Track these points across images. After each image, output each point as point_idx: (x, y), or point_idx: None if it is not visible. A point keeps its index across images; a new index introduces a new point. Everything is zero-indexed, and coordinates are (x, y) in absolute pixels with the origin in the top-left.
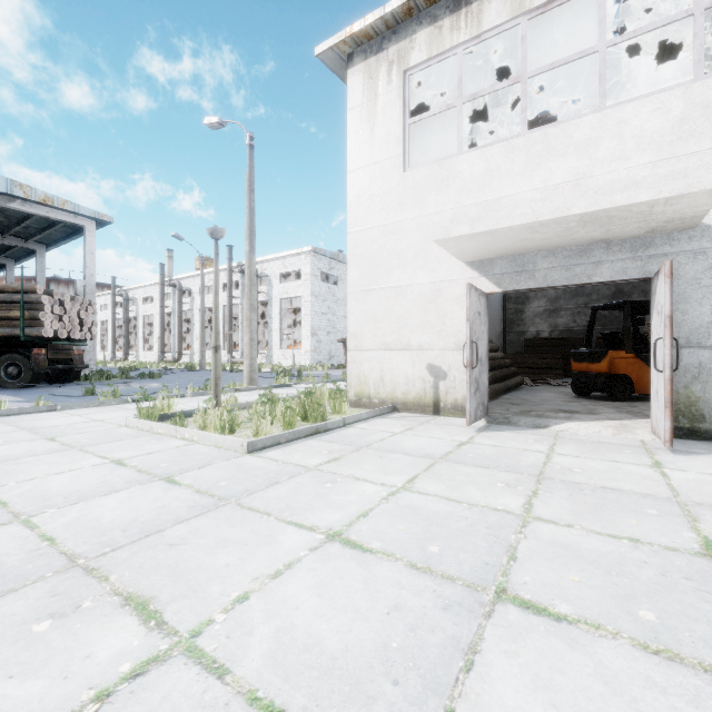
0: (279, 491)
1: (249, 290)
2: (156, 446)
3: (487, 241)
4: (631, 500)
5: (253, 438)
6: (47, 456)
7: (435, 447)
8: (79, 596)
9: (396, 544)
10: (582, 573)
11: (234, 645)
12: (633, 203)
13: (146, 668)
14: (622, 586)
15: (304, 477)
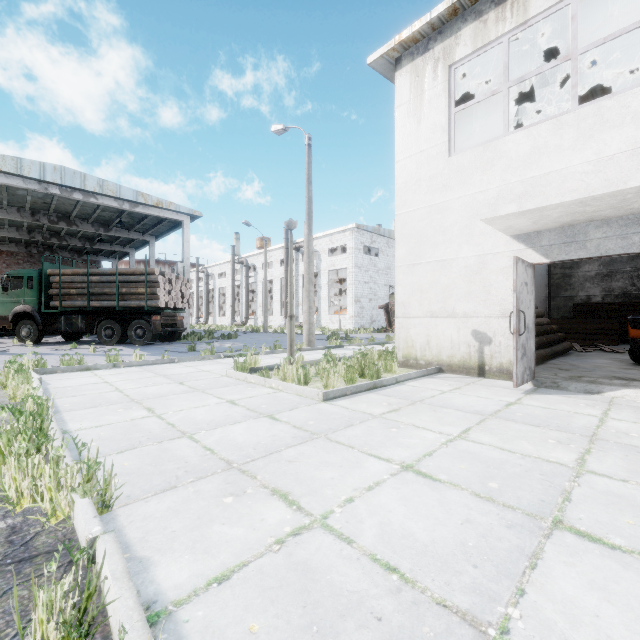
0: (355, 431)
1: (308, 267)
2: (253, 392)
3: (535, 217)
4: None
5: (323, 390)
6: (184, 395)
7: (484, 405)
8: (243, 486)
9: (460, 478)
10: (637, 518)
11: (352, 527)
12: None
13: (300, 531)
14: None
15: (372, 422)
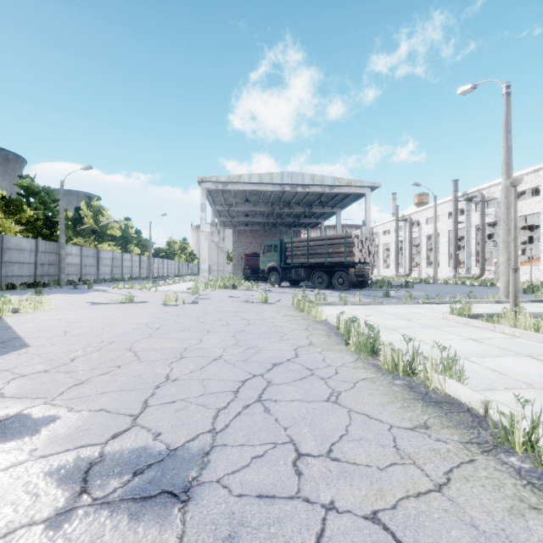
0: None
1: (506, 217)
2: (486, 335)
3: None
4: None
5: None
6: (422, 329)
7: None
8: None
9: None
10: None
11: None
12: None
13: None
14: None
15: None
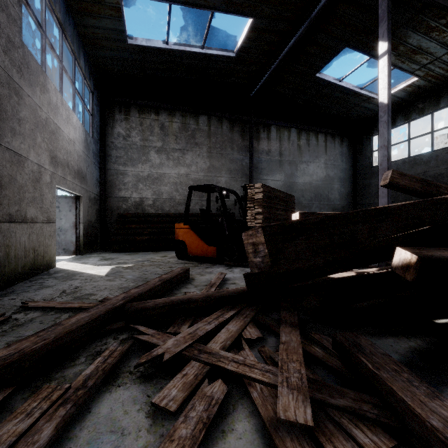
0: None
1: None
2: None
3: None
4: None
5: None
6: None
7: None
8: None
9: None
10: None
11: None
12: None
13: None
14: None
15: None
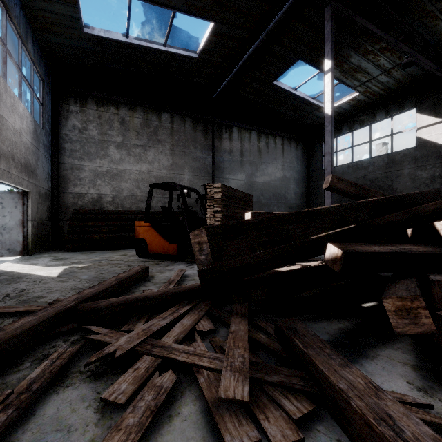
0: None
1: None
2: None
3: None
4: None
5: None
6: None
7: None
8: None
9: None
10: None
11: None
12: None
13: None
14: None
15: None
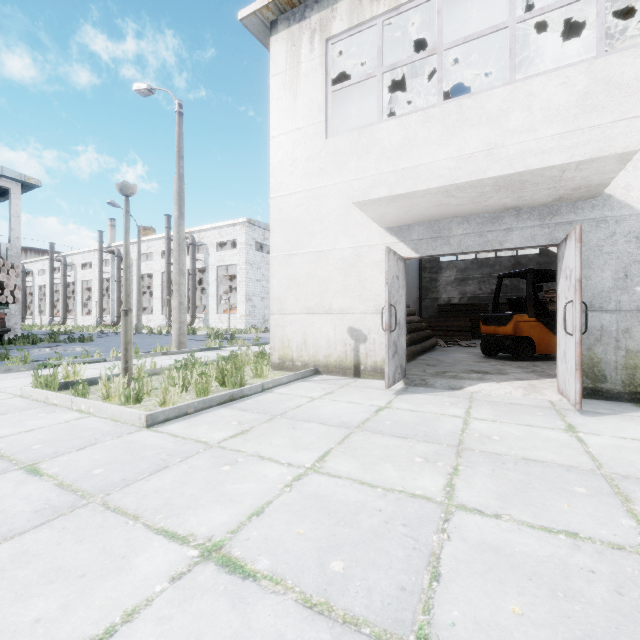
0: (164, 479)
1: (178, 255)
2: (41, 421)
3: (405, 206)
4: (556, 474)
5: (159, 408)
6: None
7: (352, 414)
8: None
9: (290, 561)
10: (523, 598)
11: None
12: (547, 166)
13: None
14: (575, 620)
15: (200, 458)
